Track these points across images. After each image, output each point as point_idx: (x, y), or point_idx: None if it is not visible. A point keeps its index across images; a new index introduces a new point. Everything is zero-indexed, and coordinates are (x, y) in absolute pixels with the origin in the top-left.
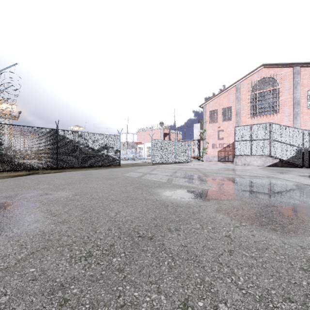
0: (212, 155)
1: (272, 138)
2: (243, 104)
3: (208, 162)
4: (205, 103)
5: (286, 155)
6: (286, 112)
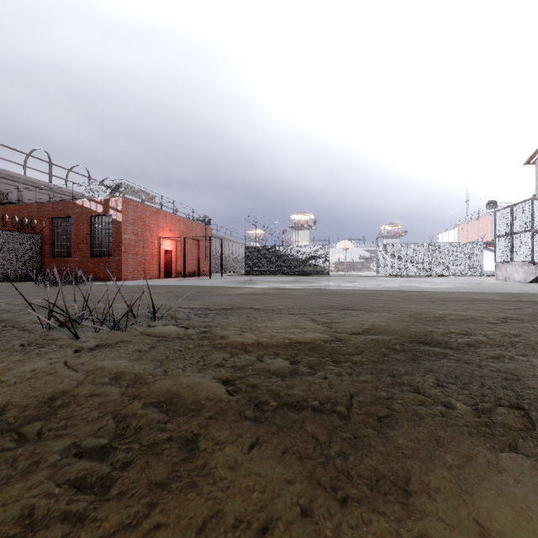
0: None
1: (535, 228)
2: None
3: None
4: (537, 154)
5: None
6: None
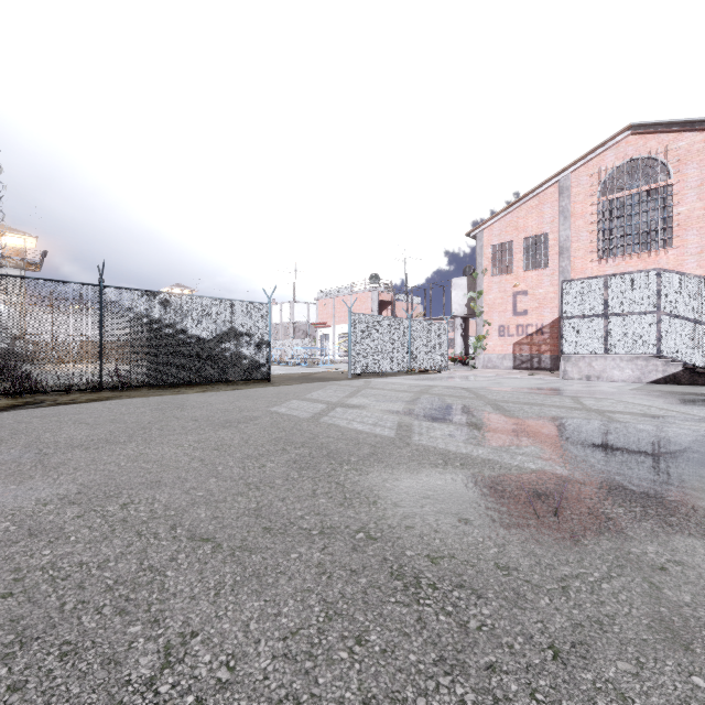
0: (500, 353)
1: (665, 310)
2: (578, 227)
3: (489, 371)
4: (482, 226)
5: (703, 354)
6: (691, 245)
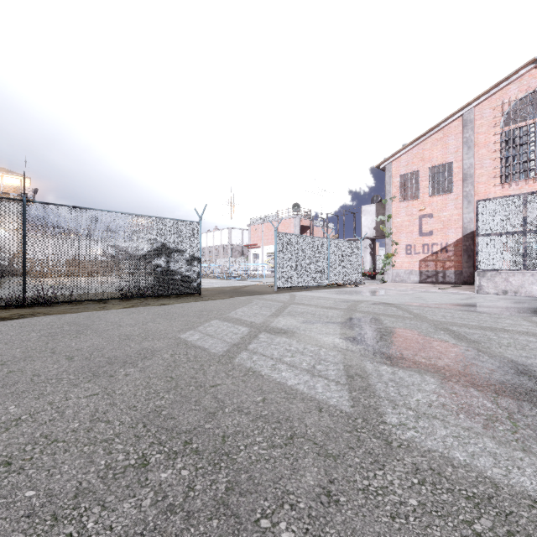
0: (407, 269)
1: None
2: (481, 155)
3: (400, 285)
4: (390, 159)
5: None
6: None
